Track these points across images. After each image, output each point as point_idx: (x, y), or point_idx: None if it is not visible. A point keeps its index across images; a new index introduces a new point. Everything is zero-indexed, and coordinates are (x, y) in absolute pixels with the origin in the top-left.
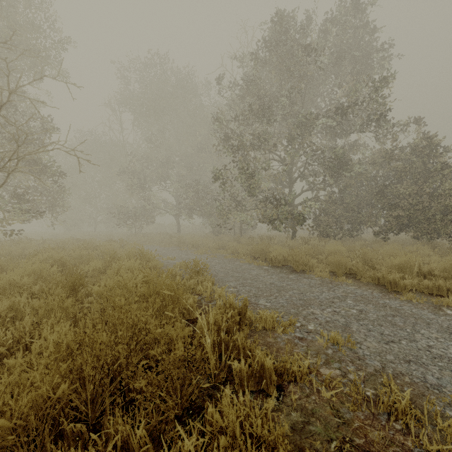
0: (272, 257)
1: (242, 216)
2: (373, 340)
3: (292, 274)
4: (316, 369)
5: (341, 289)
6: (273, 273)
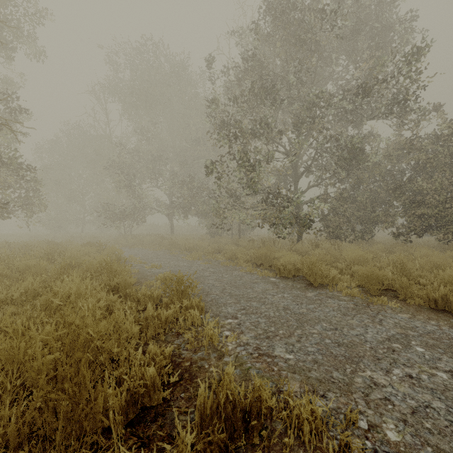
0: (280, 266)
1: (241, 215)
2: None
3: (309, 290)
4: None
5: (390, 320)
6: (284, 289)
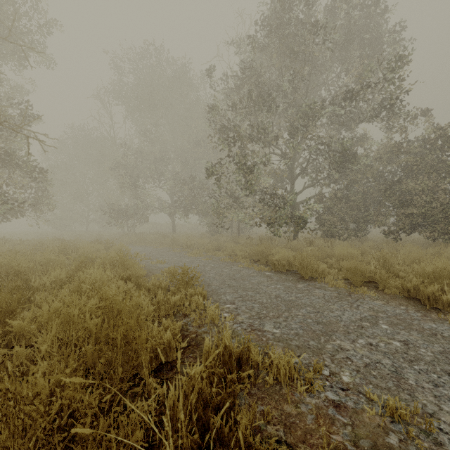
0: (275, 261)
1: (240, 214)
2: None
3: (299, 282)
4: None
5: (366, 306)
6: (278, 281)
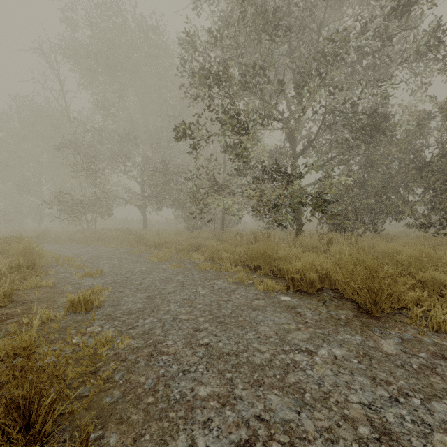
0: (294, 273)
1: (226, 201)
2: None
3: (374, 331)
4: None
5: None
6: (322, 328)
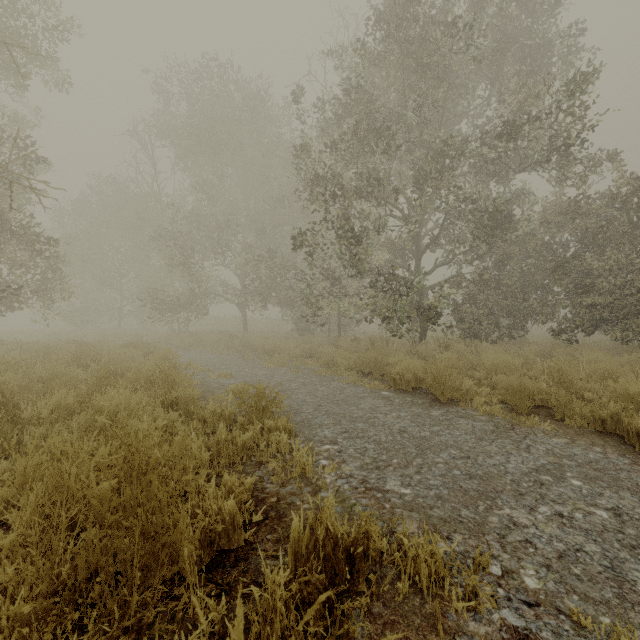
0: (395, 374)
1: (342, 305)
2: None
3: (434, 408)
4: None
5: (541, 446)
6: (401, 406)
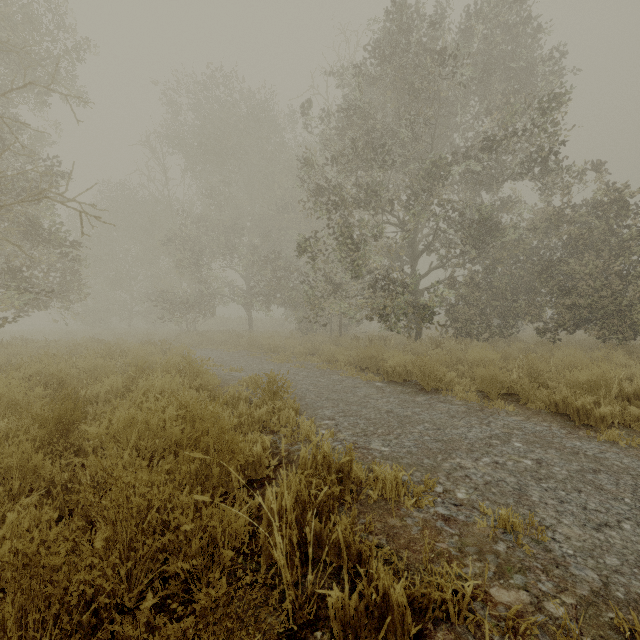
0: (388, 368)
1: (343, 306)
2: (573, 521)
3: (419, 395)
4: (484, 590)
5: (500, 422)
6: (391, 394)
